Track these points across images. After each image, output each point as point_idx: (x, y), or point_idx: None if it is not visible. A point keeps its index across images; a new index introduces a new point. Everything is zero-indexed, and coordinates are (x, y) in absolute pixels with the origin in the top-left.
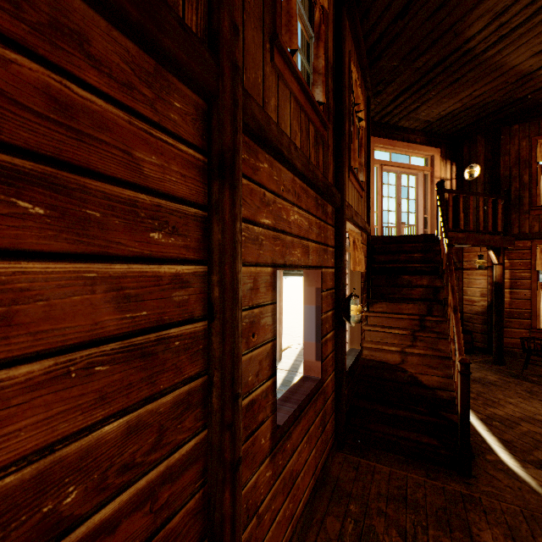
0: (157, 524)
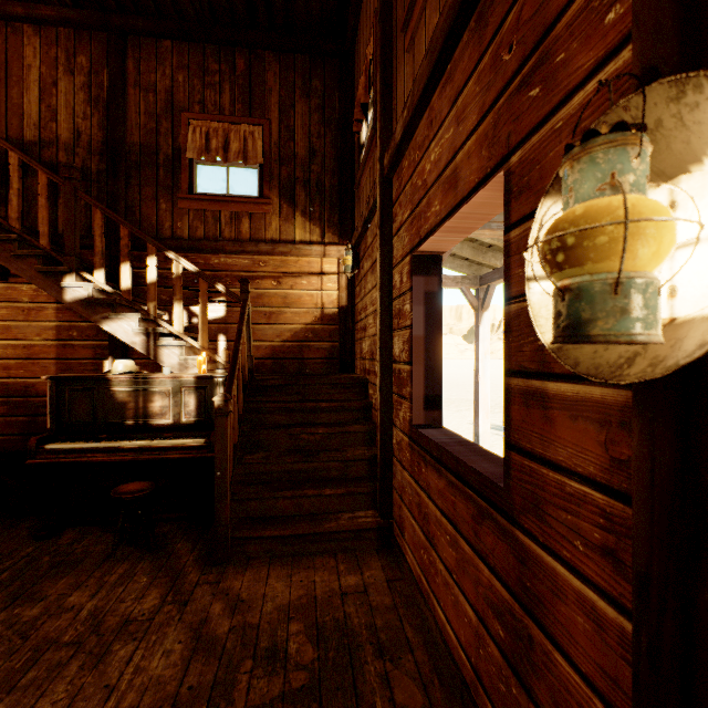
0: None
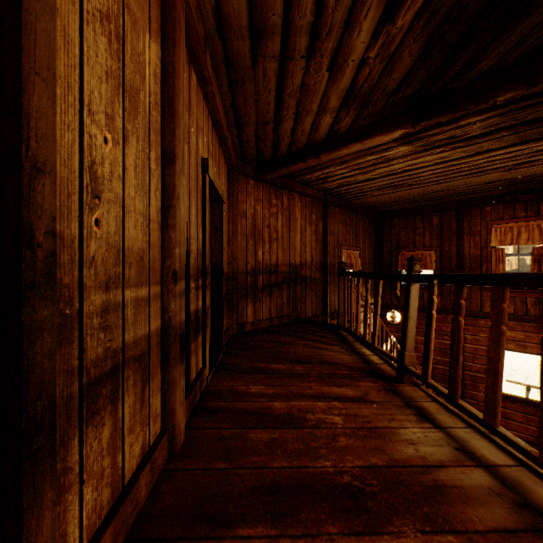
0: (445, 374)
